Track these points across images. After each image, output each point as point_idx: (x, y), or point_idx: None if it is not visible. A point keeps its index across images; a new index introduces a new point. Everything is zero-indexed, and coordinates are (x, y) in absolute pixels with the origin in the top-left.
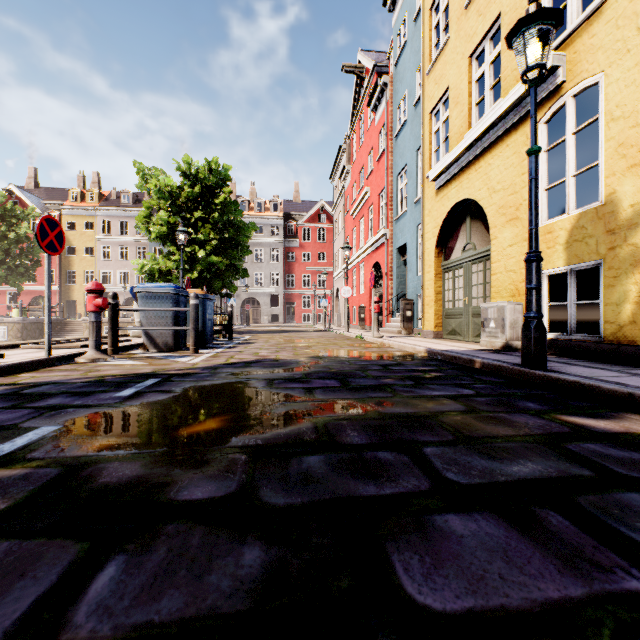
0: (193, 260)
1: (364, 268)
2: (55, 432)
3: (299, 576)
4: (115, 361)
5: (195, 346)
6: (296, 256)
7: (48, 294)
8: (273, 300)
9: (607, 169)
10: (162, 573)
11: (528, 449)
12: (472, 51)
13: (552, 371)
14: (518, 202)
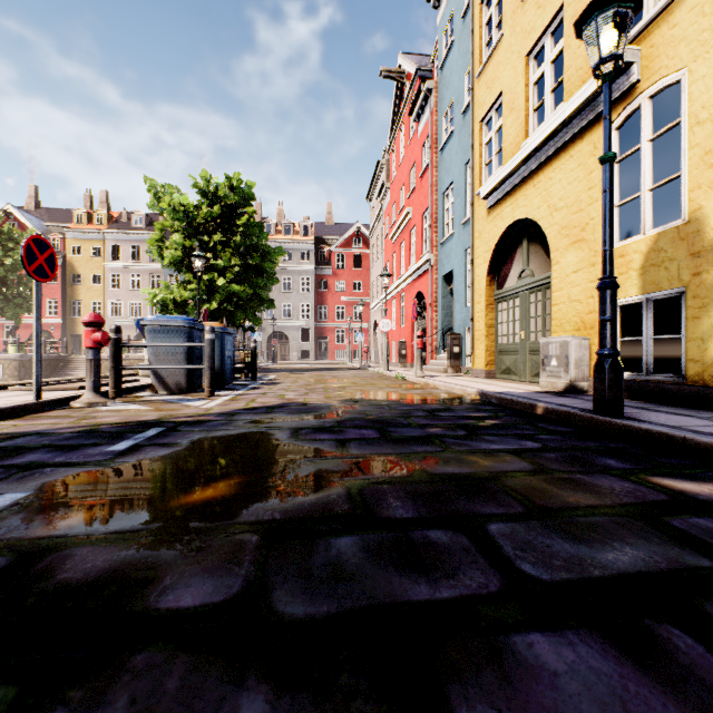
0: (212, 289)
1: (405, 298)
2: (20, 501)
3: None
4: (116, 405)
5: (211, 388)
6: (329, 285)
7: (37, 327)
8: (303, 334)
9: (691, 181)
10: None
11: (621, 526)
12: (530, 49)
13: (631, 419)
14: (584, 221)
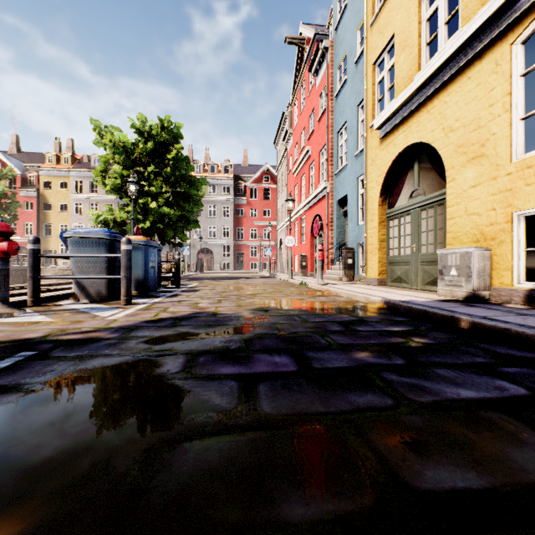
0: (147, 211)
1: (305, 220)
2: None
3: None
4: (21, 316)
5: (127, 296)
6: (244, 212)
7: None
8: (225, 250)
9: None
10: None
11: None
12: None
13: None
14: (484, 137)
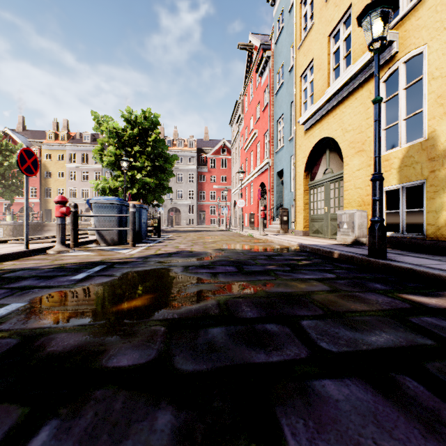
0: (133, 181)
1: (253, 186)
2: (21, 308)
3: (203, 441)
4: (75, 252)
5: (133, 241)
6: (206, 178)
7: (26, 204)
8: (190, 209)
9: (429, 114)
10: (86, 438)
11: (381, 322)
12: (330, 32)
13: (391, 260)
14: (364, 139)
